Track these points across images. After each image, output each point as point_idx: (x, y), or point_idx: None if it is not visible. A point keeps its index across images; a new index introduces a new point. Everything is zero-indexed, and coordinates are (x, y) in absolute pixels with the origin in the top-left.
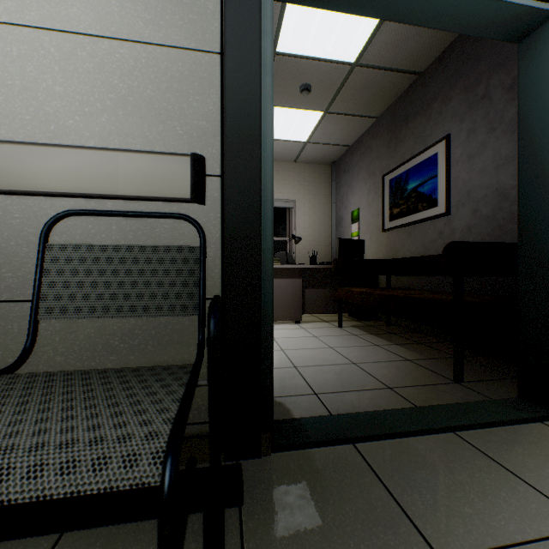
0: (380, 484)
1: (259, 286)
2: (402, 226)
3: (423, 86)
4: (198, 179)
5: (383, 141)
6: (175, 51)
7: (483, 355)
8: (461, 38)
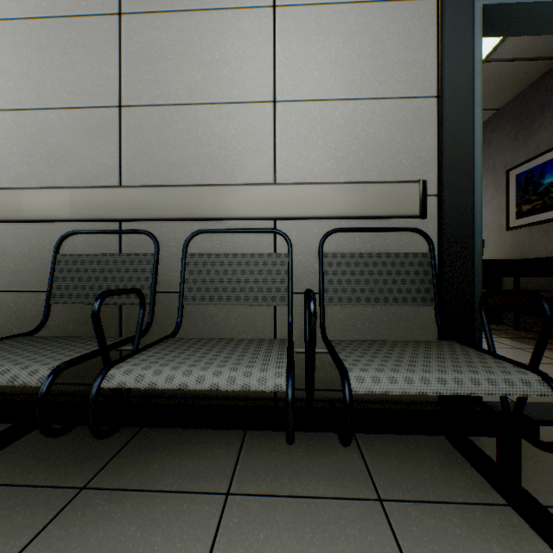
0: None
1: (472, 284)
2: (536, 223)
3: None
4: (424, 200)
5: (506, 133)
6: (401, 101)
7: None
8: None
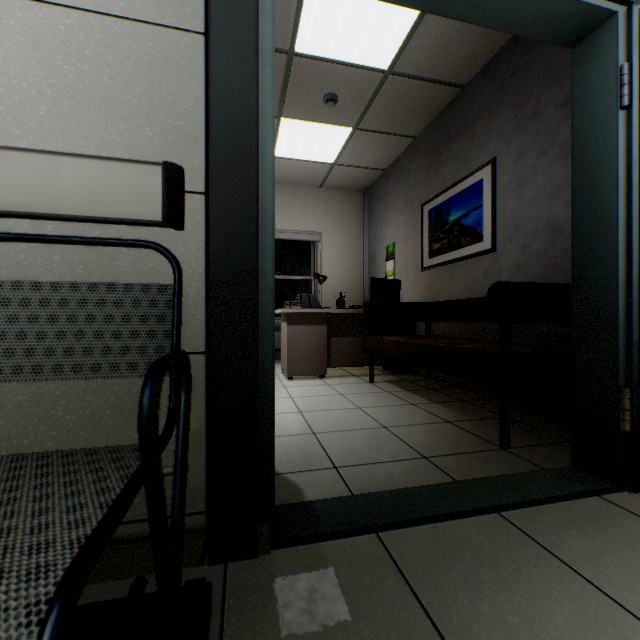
0: (406, 587)
1: (255, 336)
2: (443, 263)
3: (466, 101)
4: (173, 196)
5: (421, 164)
6: (143, 27)
7: (533, 414)
8: (508, 46)
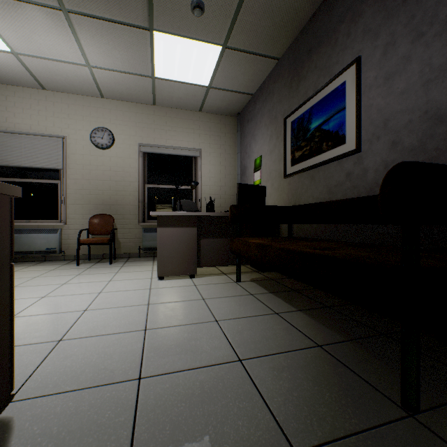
0: None
1: None
2: (305, 169)
3: (328, 9)
4: None
5: (284, 82)
6: None
7: None
8: None
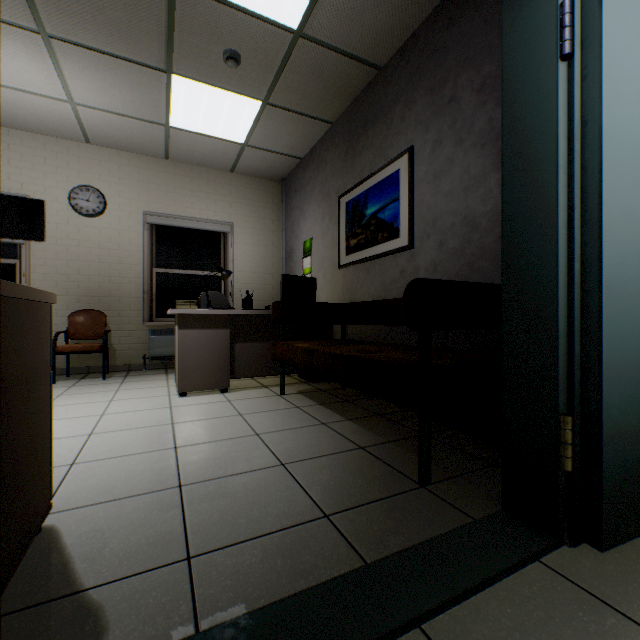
0: None
1: None
2: (361, 261)
3: (384, 84)
4: None
5: (339, 153)
6: None
7: (451, 428)
8: (426, 24)
